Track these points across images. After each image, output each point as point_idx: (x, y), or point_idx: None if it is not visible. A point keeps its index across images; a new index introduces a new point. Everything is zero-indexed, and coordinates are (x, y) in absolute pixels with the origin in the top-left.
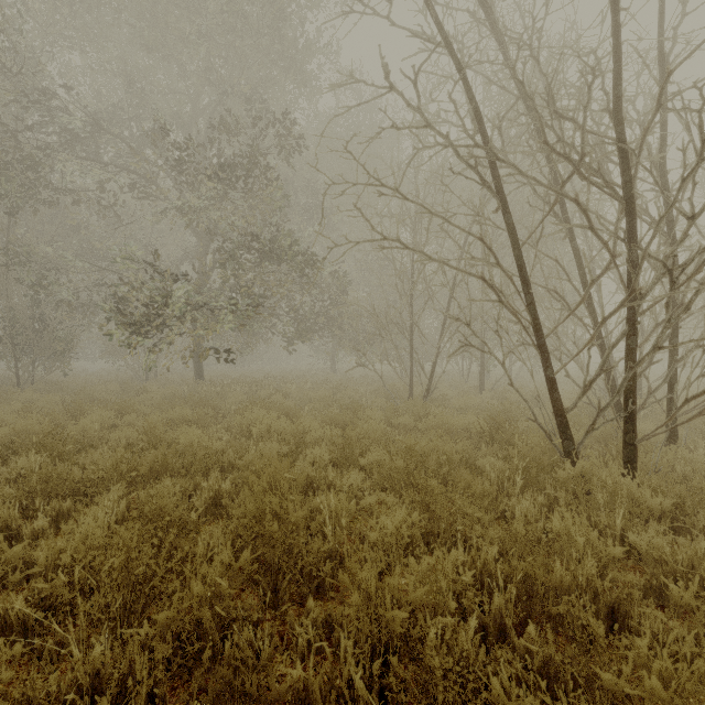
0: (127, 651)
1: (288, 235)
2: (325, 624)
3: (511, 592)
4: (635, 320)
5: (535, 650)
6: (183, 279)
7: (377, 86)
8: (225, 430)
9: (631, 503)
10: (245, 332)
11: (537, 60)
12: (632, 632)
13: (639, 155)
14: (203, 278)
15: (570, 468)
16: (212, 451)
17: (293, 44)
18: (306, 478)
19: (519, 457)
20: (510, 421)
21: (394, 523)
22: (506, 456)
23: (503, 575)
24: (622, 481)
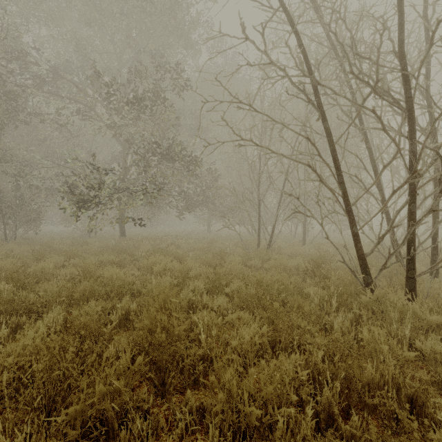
0: (41, 439)
1: (179, 142)
2: (199, 410)
3: (336, 387)
4: (415, 192)
5: (358, 434)
6: (111, 171)
7: (237, 37)
8: (137, 268)
9: (415, 319)
10: (152, 206)
11: (344, 20)
12: (428, 418)
13: (417, 79)
14: (125, 171)
15: (369, 294)
16: (126, 282)
17: (183, 21)
18: (189, 301)
19: (334, 287)
20: (326, 262)
21: (249, 334)
22: (323, 286)
23: (330, 373)
24: (408, 304)
